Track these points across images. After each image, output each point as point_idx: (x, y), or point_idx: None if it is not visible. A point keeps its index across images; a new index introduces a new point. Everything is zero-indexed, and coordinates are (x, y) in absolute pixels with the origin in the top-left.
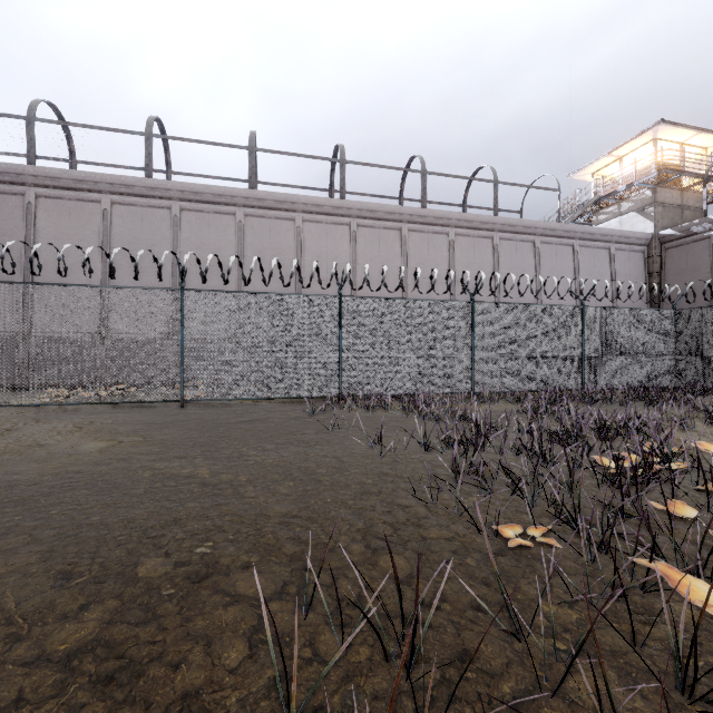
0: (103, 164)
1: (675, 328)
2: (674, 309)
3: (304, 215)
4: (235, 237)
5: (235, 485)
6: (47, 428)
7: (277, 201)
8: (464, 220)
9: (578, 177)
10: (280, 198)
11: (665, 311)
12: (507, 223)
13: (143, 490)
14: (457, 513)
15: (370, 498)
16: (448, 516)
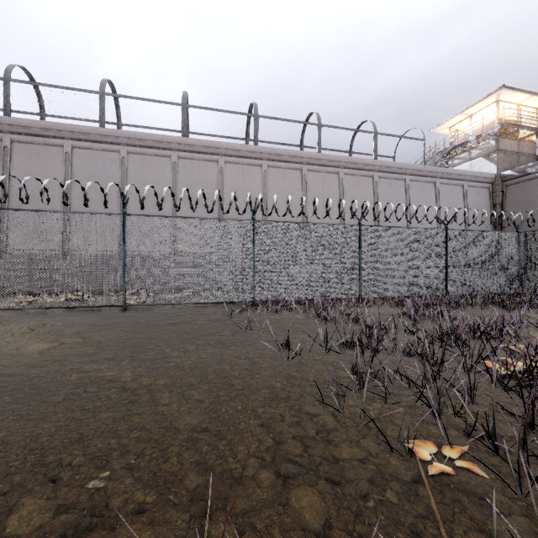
0: (66, 117)
1: (518, 246)
2: (517, 231)
3: (226, 158)
4: (171, 175)
5: (153, 389)
6: (4, 330)
7: (204, 146)
8: (350, 162)
9: (438, 131)
10: (206, 144)
11: (511, 233)
12: (384, 165)
13: (62, 397)
14: (364, 423)
15: (279, 405)
16: (356, 427)
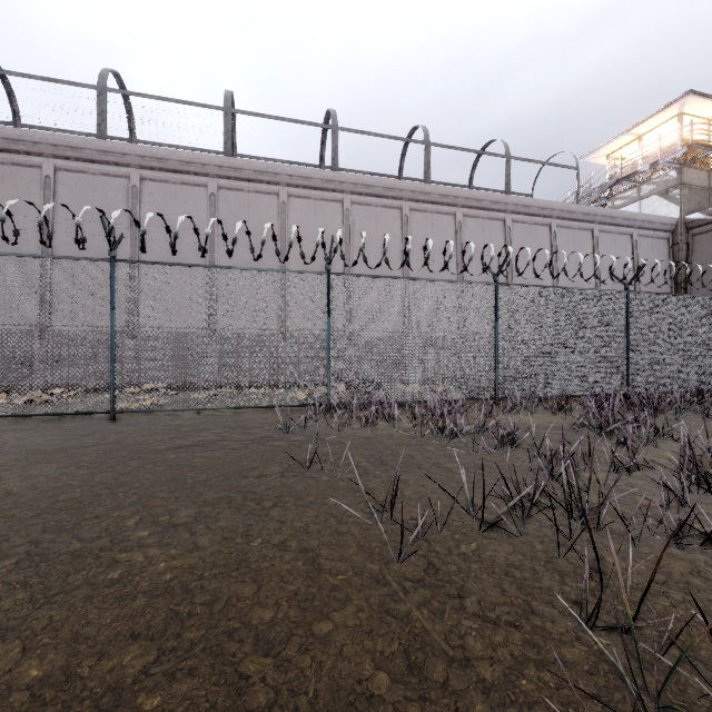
0: (53, 129)
1: None
2: None
3: (289, 189)
4: (207, 213)
5: None
6: None
7: (257, 171)
8: (472, 198)
9: (591, 160)
10: (260, 168)
11: None
12: (521, 203)
13: None
14: None
15: None
16: None
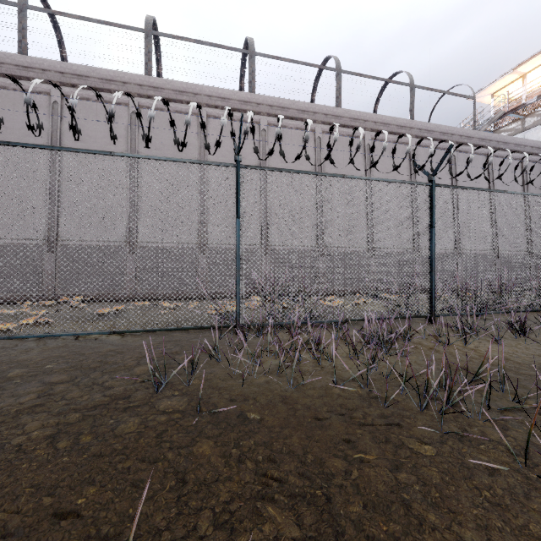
0: None
1: None
2: None
3: (208, 109)
4: (128, 131)
5: None
6: None
7: (177, 91)
8: (380, 122)
9: (477, 99)
10: (180, 88)
11: None
12: (424, 128)
13: None
14: None
15: None
16: None
